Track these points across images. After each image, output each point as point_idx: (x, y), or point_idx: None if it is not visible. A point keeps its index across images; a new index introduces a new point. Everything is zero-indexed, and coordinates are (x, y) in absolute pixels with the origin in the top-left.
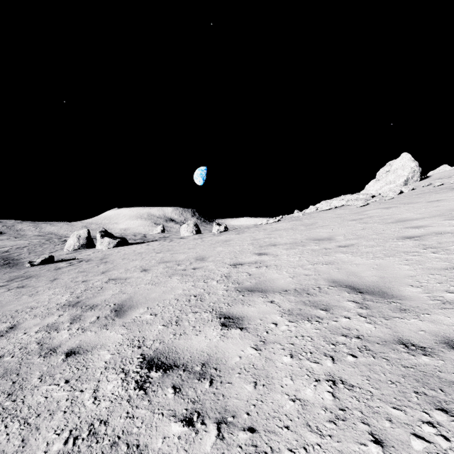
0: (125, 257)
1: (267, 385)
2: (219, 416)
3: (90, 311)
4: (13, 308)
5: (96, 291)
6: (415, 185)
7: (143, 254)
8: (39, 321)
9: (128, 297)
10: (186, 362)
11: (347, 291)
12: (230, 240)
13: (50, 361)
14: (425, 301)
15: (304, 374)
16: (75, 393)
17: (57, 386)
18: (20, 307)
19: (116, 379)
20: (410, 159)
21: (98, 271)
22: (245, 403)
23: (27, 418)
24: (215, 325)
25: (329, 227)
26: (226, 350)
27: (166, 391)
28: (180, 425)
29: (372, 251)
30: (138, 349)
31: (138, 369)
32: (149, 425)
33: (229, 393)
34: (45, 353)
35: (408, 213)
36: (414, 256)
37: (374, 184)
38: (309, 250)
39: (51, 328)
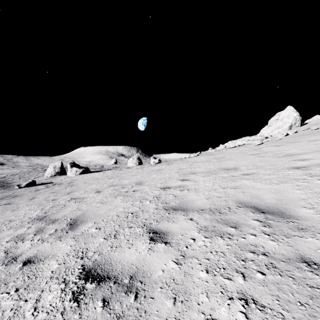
0: (86, 181)
1: (185, 302)
2: None
3: (51, 225)
4: None
5: (59, 207)
6: (297, 129)
7: (99, 179)
8: (12, 232)
9: (81, 213)
10: (117, 274)
11: (252, 211)
12: (162, 169)
13: (9, 269)
14: (319, 221)
15: (218, 291)
16: (20, 302)
17: (7, 295)
18: (2, 220)
19: (57, 290)
20: (293, 111)
21: (65, 192)
22: None
23: None
24: (144, 239)
25: (235, 160)
26: (152, 264)
27: (96, 304)
28: None
29: (269, 178)
30: (81, 260)
31: (77, 280)
32: None
33: (151, 309)
34: (7, 261)
35: (294, 150)
36: (303, 182)
37: (267, 129)
38: (220, 177)
39: (19, 238)
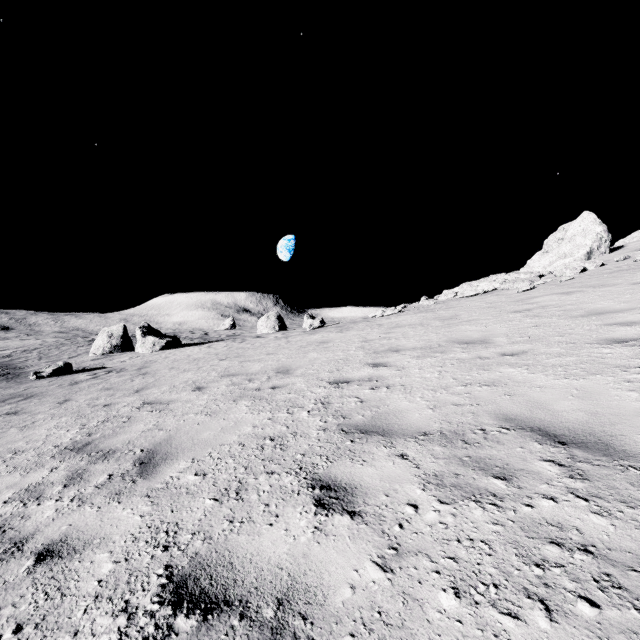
0: (174, 365)
1: None
2: None
3: (101, 463)
4: None
5: (119, 423)
6: (603, 259)
7: (201, 361)
8: (17, 479)
9: (165, 437)
10: (246, 592)
11: (537, 439)
12: (328, 341)
13: (4, 571)
14: None
15: None
16: None
17: None
18: None
19: (109, 631)
20: (594, 221)
21: (131, 388)
22: None
23: None
24: (304, 504)
25: (480, 322)
26: (325, 567)
27: None
28: None
29: (560, 364)
30: (163, 552)
31: (155, 607)
32: None
33: None
34: (2, 552)
35: (604, 302)
36: (639, 374)
37: (541, 258)
38: (454, 359)
39: (31, 494)
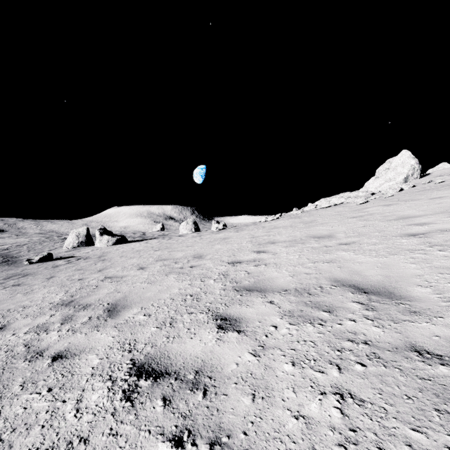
0: (123, 254)
1: (267, 398)
2: (212, 436)
3: (82, 311)
4: (6, 307)
5: (91, 289)
6: (415, 182)
7: (141, 252)
8: (30, 321)
9: (122, 296)
10: (178, 369)
11: (351, 291)
12: (228, 237)
13: (34, 366)
14: (437, 303)
15: (308, 386)
16: (57, 403)
17: (38, 396)
18: (13, 306)
19: (102, 388)
20: (410, 157)
21: (95, 269)
22: (241, 420)
23: (1, 434)
24: (211, 328)
25: (329, 224)
26: (222, 356)
27: (155, 403)
28: (168, 445)
29: (374, 249)
30: (128, 353)
31: (127, 377)
32: (133, 445)
33: (224, 407)
34: (30, 357)
35: (410, 210)
36: (420, 254)
37: (374, 182)
38: (309, 247)
39: (41, 328)
